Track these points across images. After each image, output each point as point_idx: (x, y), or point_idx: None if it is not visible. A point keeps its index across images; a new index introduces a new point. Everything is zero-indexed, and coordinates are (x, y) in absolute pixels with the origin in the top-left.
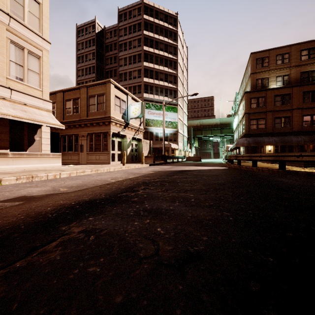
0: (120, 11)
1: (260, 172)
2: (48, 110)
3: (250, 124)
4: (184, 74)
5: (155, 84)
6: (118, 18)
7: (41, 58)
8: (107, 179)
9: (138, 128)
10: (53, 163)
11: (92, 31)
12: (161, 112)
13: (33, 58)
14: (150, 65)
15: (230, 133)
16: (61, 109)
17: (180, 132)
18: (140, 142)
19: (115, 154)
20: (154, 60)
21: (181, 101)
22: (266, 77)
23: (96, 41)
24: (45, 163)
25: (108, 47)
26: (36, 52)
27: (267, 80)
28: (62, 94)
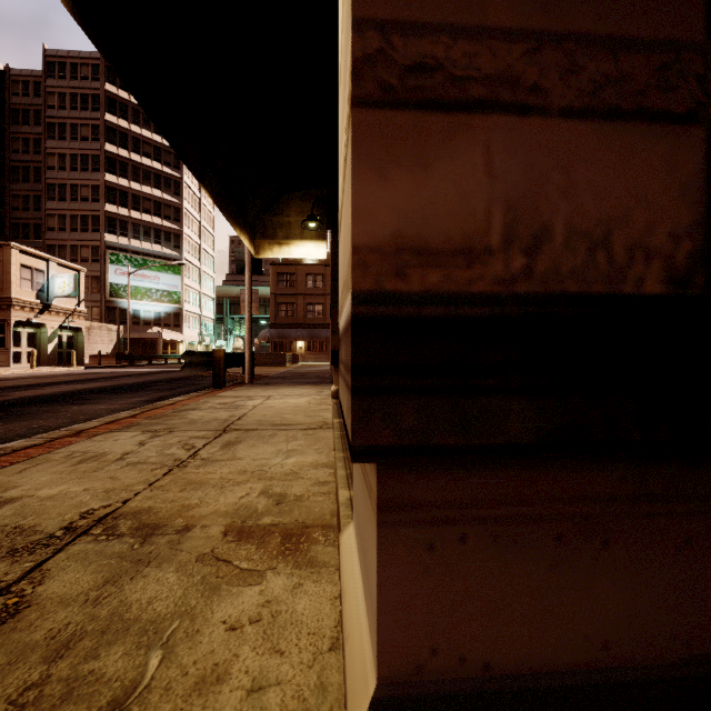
0: (49, 54)
1: None
2: None
3: (277, 309)
4: (203, 202)
5: (133, 219)
6: (44, 69)
7: None
8: None
9: (73, 311)
10: None
11: None
12: (146, 272)
13: None
14: (122, 182)
15: None
16: None
17: (190, 310)
18: (80, 333)
19: (23, 352)
20: (130, 173)
21: (196, 252)
22: None
23: None
24: None
25: (18, 115)
26: None
27: None
28: None
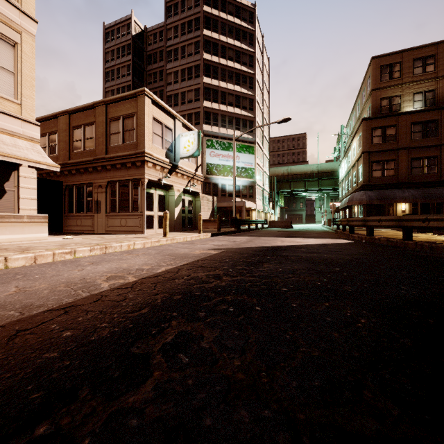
0: (168, 1)
1: (433, 251)
2: (32, 140)
3: (371, 169)
4: (264, 97)
5: (221, 111)
6: (165, 13)
7: (19, 46)
8: (98, 278)
9: (193, 174)
10: (31, 232)
11: (126, 32)
12: (230, 153)
13: (1, 44)
14: (214, 82)
15: (332, 186)
16: (66, 141)
17: (258, 184)
18: (197, 198)
19: (155, 216)
20: (219, 74)
21: (261, 137)
22: (397, 94)
23: (132, 47)
24: (11, 232)
25: (151, 58)
26: (7, 35)
27: (399, 99)
28: (67, 118)
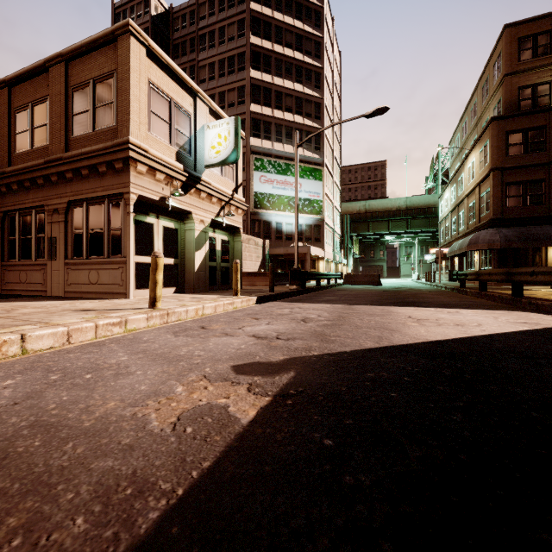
0: None
1: None
2: None
3: (505, 195)
4: (335, 105)
5: (276, 119)
6: None
7: None
8: None
9: (229, 196)
10: None
11: (143, 12)
12: (289, 179)
13: None
14: (265, 78)
15: (425, 227)
16: (4, 135)
17: (328, 223)
18: (236, 238)
19: None
20: (273, 66)
21: (330, 158)
22: (545, 80)
23: (151, 32)
24: None
25: (178, 49)
26: None
27: (549, 88)
28: (6, 93)
